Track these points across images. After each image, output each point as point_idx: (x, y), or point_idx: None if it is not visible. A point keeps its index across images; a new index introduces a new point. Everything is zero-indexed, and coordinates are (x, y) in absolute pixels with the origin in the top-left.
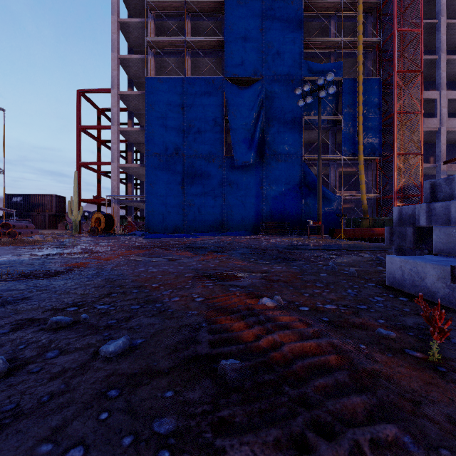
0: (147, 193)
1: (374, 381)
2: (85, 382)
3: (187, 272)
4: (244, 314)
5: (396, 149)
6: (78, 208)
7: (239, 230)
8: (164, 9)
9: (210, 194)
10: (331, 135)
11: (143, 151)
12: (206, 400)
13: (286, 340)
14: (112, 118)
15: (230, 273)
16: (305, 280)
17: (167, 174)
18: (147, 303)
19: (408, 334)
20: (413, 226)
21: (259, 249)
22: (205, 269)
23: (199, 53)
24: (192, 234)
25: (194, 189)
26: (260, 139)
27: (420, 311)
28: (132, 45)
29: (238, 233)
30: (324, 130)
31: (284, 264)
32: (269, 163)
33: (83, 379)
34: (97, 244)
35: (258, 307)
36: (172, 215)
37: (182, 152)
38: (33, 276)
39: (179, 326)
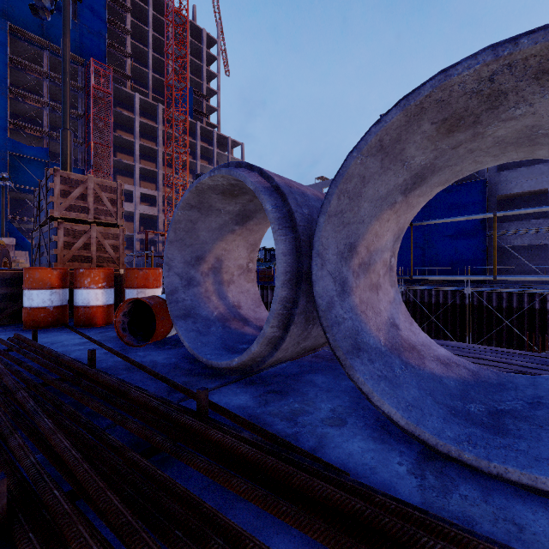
0: None
1: None
2: None
3: None
4: None
5: None
6: None
7: None
8: None
9: None
10: None
11: None
12: None
13: None
14: None
15: None
16: None
17: None
18: None
19: None
20: None
21: None
22: None
23: None
24: None
25: None
26: None
27: None
28: None
29: None
30: None
31: None
32: None
33: None
34: None
35: None
36: None
37: None
38: None
39: None
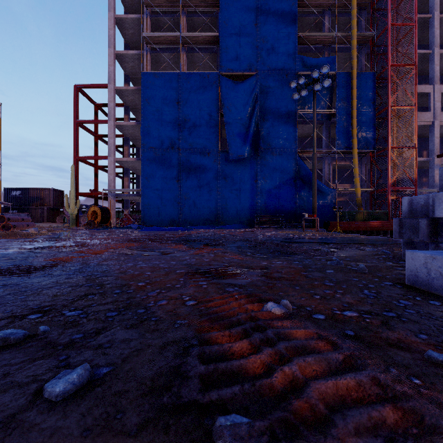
0: (143, 187)
1: None
2: None
3: (179, 268)
4: (246, 328)
5: (390, 143)
6: (74, 201)
7: (234, 223)
8: (159, 5)
9: (205, 187)
10: (325, 129)
11: (139, 146)
12: None
13: (308, 372)
14: (109, 113)
15: (226, 269)
16: (311, 277)
17: (162, 168)
18: (127, 309)
19: None
20: (427, 218)
21: (255, 242)
22: (199, 264)
23: (195, 49)
24: (187, 227)
25: (189, 183)
26: (255, 133)
27: None
28: (128, 42)
29: (233, 226)
30: (318, 124)
31: (284, 259)
32: (264, 157)
33: None
34: (91, 237)
35: (263, 315)
36: (167, 208)
37: (177, 146)
38: (8, 273)
39: (162, 344)
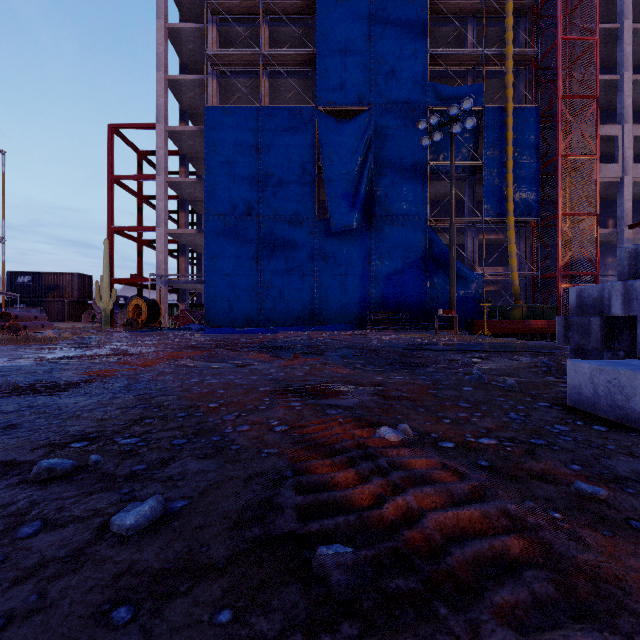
0: (207, 270)
1: (594, 588)
2: (74, 590)
3: (263, 384)
4: (352, 456)
5: (561, 208)
6: (109, 291)
7: (338, 323)
8: (231, 10)
9: (296, 271)
10: (468, 188)
11: (202, 211)
12: (293, 637)
13: (426, 504)
14: (158, 165)
15: (327, 386)
16: (441, 397)
17: (235, 243)
18: (198, 435)
19: (627, 491)
20: (601, 316)
21: (368, 350)
22: (289, 380)
23: (281, 73)
24: (271, 328)
25: (273, 265)
26: (367, 193)
27: (634, 450)
28: (186, 62)
29: (336, 327)
30: (458, 181)
31: (406, 372)
32: (380, 228)
33: (72, 582)
34: (135, 343)
35: (375, 442)
36: (242, 302)
37: (256, 212)
38: (30, 391)
39: (247, 476)
